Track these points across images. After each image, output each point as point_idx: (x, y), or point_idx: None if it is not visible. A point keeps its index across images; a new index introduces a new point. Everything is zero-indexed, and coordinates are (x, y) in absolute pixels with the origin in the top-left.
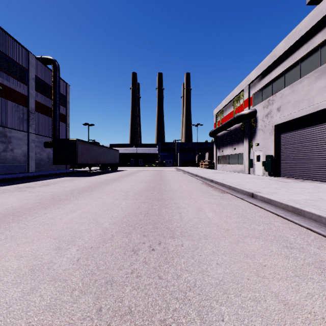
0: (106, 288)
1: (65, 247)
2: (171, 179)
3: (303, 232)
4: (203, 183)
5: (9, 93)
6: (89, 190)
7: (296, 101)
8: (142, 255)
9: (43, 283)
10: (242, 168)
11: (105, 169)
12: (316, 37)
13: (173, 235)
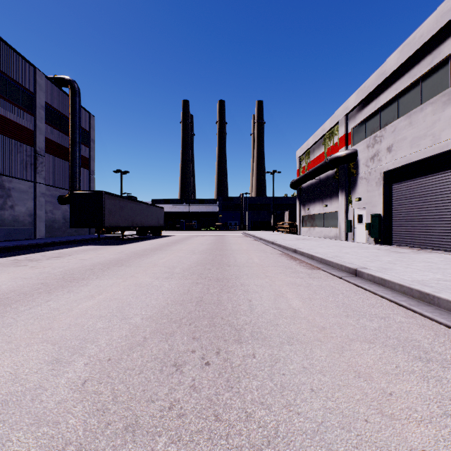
0: (124, 440)
1: (67, 359)
2: (237, 248)
3: (441, 332)
4: (282, 254)
5: (8, 127)
6: (118, 264)
7: (415, 137)
8: (190, 375)
9: (16, 430)
10: (337, 233)
11: (145, 235)
12: (445, 45)
13: (240, 338)
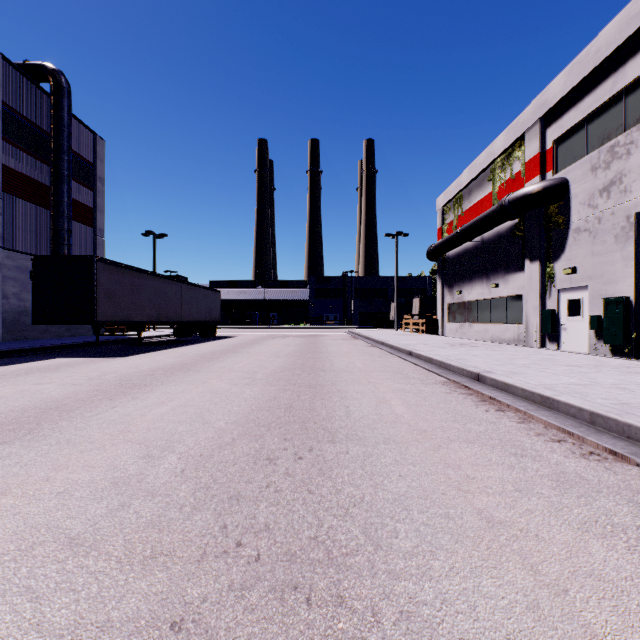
0: None
1: None
2: (343, 366)
3: None
4: (450, 385)
5: None
6: (19, 429)
7: None
8: None
9: None
10: (520, 334)
11: (188, 335)
12: None
13: None
